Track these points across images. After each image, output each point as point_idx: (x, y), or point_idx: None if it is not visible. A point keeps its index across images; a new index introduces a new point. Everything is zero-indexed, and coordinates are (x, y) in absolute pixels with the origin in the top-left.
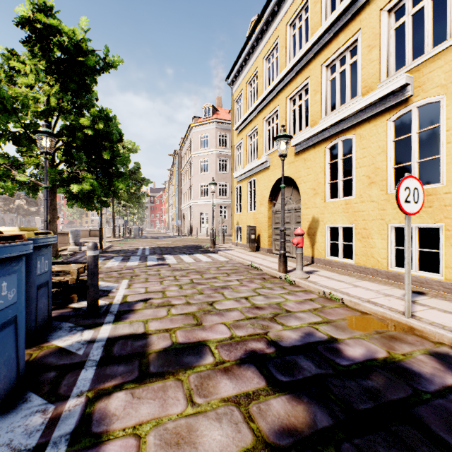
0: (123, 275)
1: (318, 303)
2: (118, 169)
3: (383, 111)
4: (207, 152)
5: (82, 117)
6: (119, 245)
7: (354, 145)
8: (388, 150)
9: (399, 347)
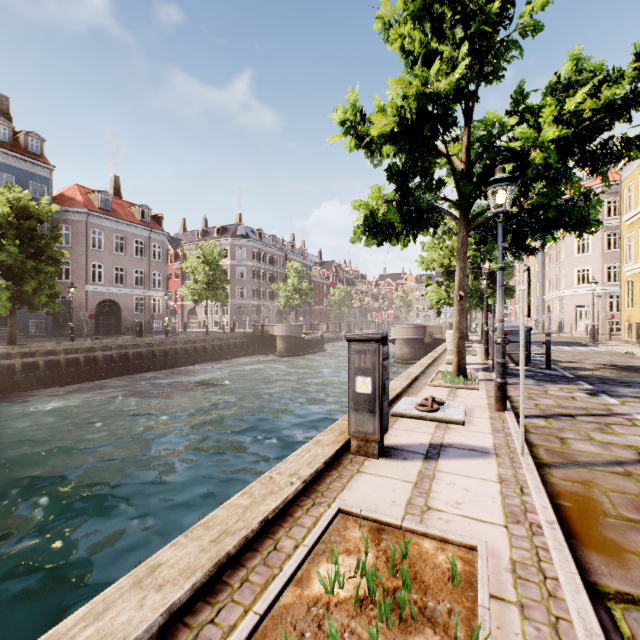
0: None
1: None
2: (508, 285)
3: None
4: None
5: None
6: None
7: None
8: None
9: None
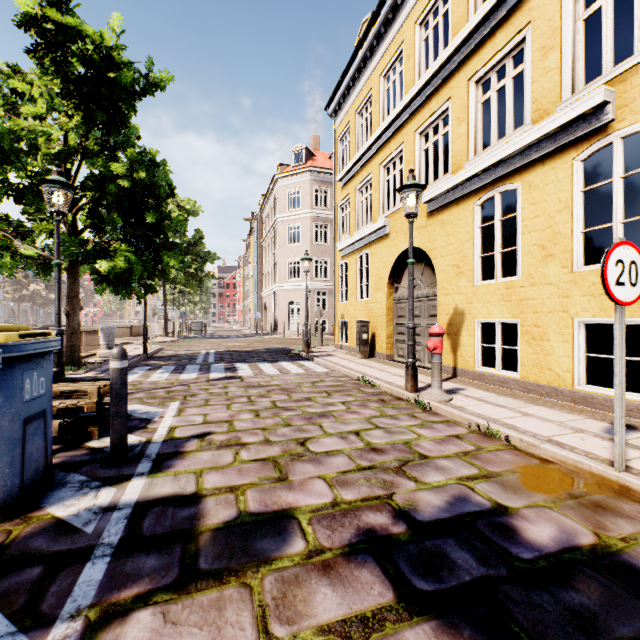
0: (172, 394)
1: (470, 442)
2: (168, 238)
3: (565, 146)
4: (298, 215)
5: (116, 162)
6: (172, 348)
7: (520, 198)
8: (575, 206)
9: (613, 524)
